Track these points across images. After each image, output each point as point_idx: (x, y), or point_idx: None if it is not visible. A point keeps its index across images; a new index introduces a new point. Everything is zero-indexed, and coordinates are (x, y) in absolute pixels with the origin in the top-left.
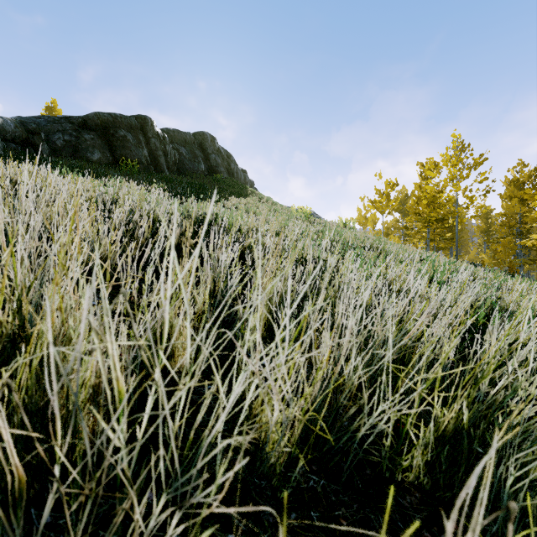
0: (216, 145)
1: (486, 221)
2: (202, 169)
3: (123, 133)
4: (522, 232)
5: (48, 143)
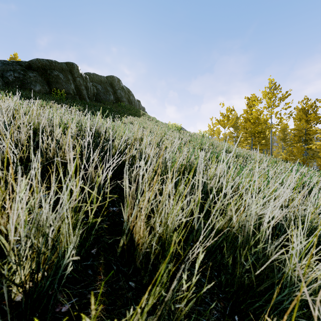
0: (121, 84)
1: (283, 133)
2: (112, 99)
3: (57, 73)
4: (307, 140)
5: (2, 78)
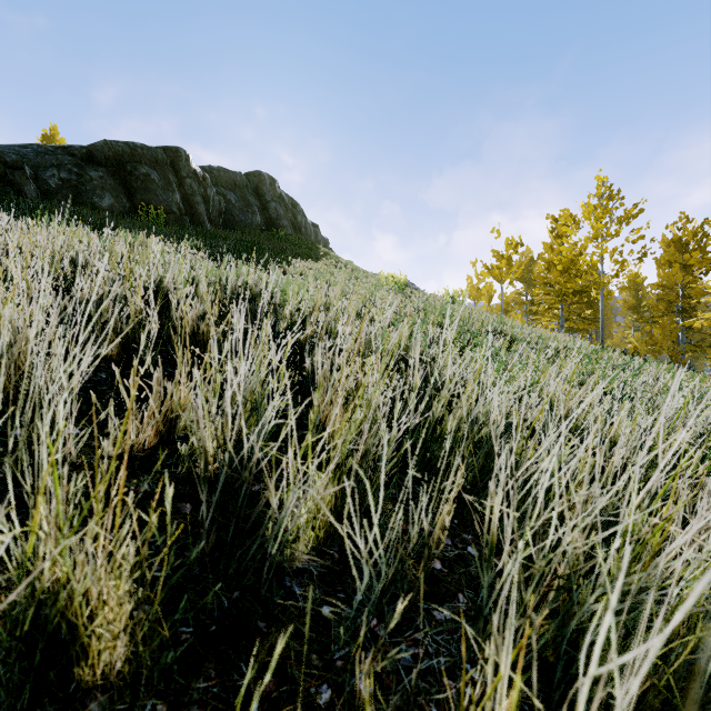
0: (278, 190)
1: (635, 293)
2: (258, 221)
3: (146, 171)
4: (685, 309)
5: (36, 182)
